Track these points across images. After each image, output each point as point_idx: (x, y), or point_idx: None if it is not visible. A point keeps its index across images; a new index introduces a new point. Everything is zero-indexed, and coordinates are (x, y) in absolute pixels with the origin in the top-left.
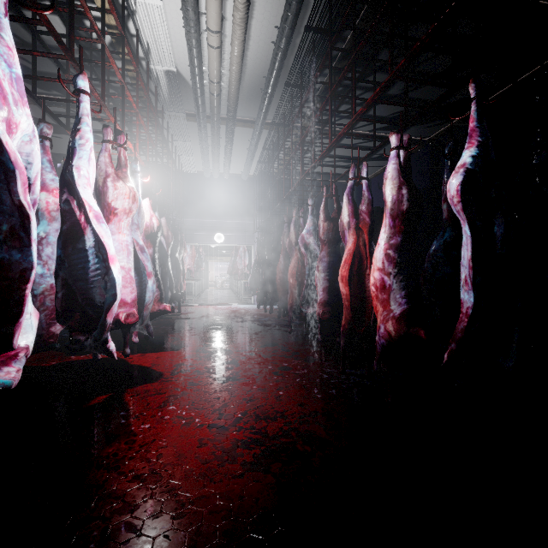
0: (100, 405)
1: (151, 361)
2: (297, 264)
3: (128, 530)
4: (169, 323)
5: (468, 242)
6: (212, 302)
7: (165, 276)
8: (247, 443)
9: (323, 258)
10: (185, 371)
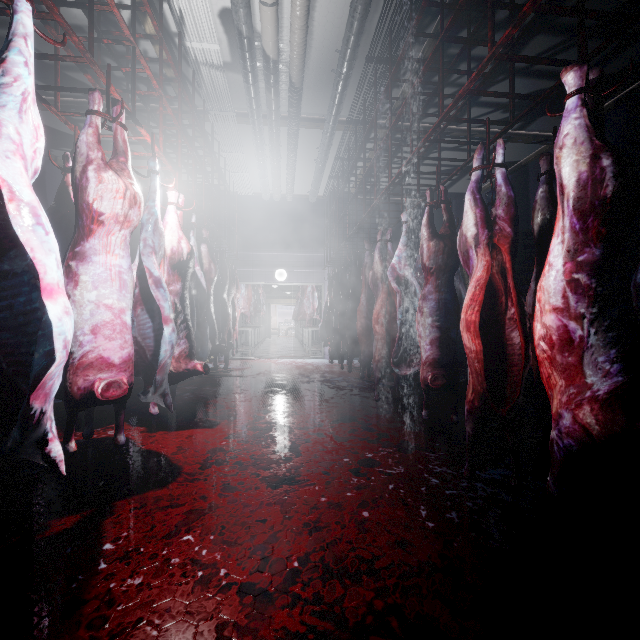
0: (80, 526)
1: (178, 443)
2: (383, 306)
3: None
4: (215, 382)
5: None
6: (273, 355)
7: (206, 322)
8: None
9: (425, 296)
10: (221, 462)
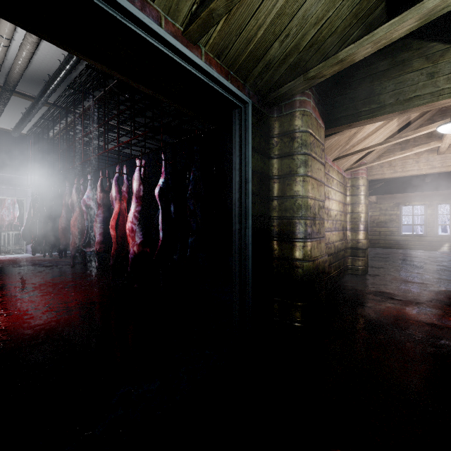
0: None
1: None
2: (79, 218)
3: (2, 341)
4: None
5: (161, 213)
6: None
7: None
8: (58, 311)
9: (100, 215)
10: None
